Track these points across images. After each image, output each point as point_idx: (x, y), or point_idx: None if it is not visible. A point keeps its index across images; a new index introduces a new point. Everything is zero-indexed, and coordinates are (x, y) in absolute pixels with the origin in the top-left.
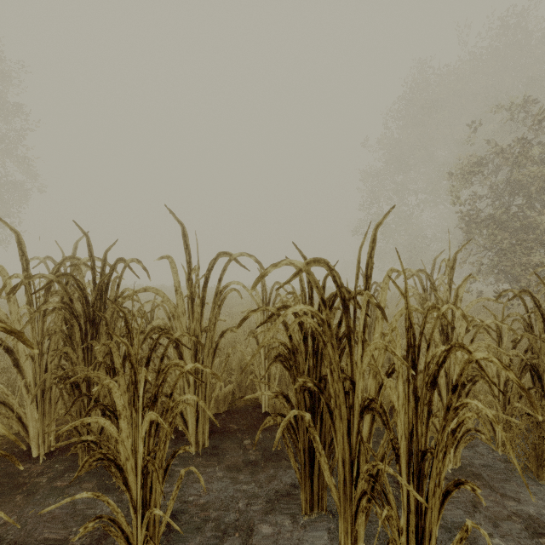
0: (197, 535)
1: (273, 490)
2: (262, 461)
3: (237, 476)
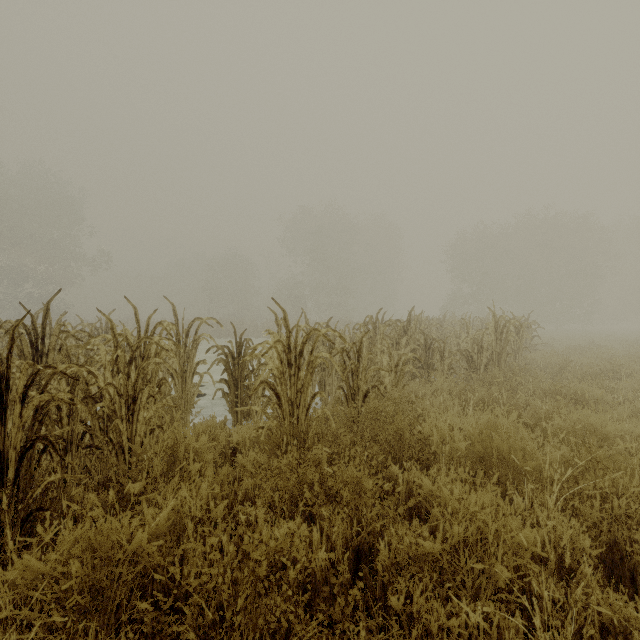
0: None
1: None
2: None
3: None
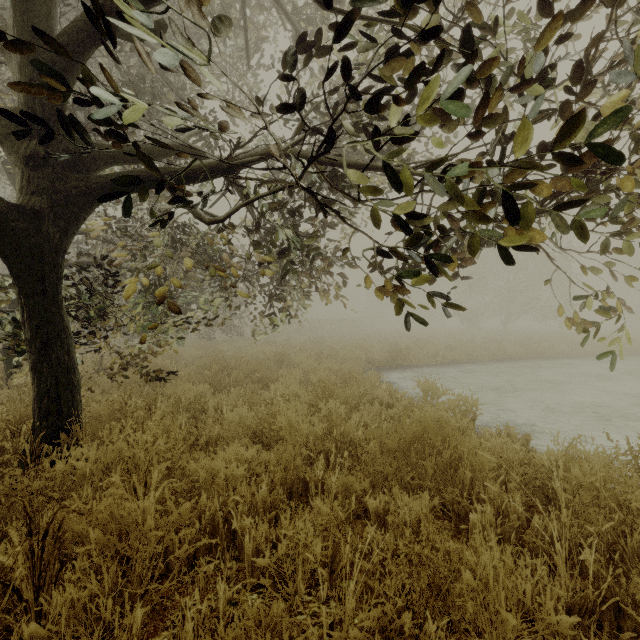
0: None
1: None
2: None
3: None
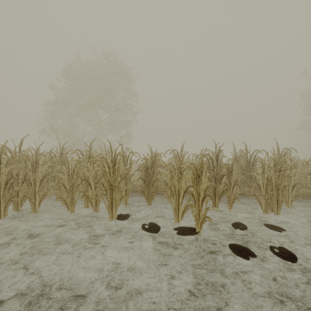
0: (294, 206)
1: (309, 205)
2: (301, 202)
3: (295, 202)
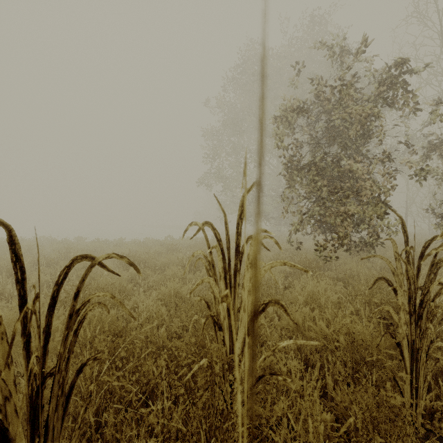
0: None
1: None
2: None
3: None
